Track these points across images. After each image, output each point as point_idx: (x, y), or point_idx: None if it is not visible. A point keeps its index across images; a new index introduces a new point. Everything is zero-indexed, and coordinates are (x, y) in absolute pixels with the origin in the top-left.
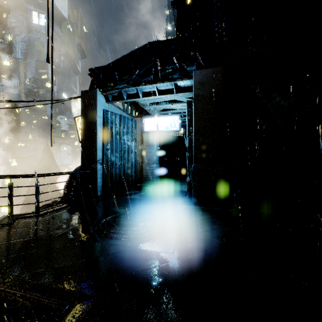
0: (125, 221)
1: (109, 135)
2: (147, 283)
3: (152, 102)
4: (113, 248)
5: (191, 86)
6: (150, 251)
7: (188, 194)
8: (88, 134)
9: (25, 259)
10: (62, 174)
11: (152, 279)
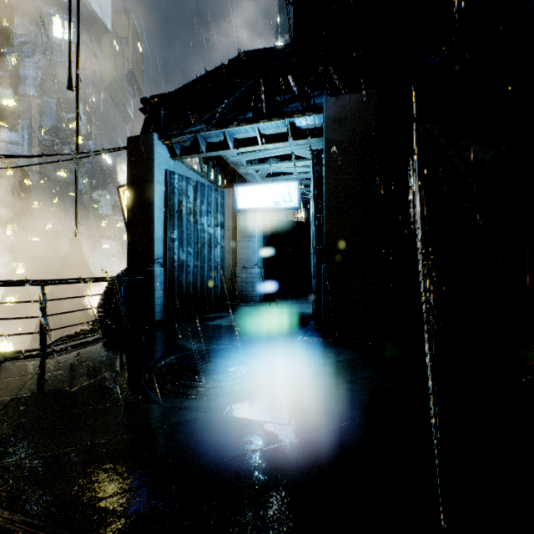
0: (200, 364)
1: (177, 214)
2: (236, 486)
3: (251, 162)
4: (176, 414)
5: (319, 127)
6: (245, 421)
7: (315, 318)
8: (139, 213)
9: (3, 437)
10: (91, 281)
11: (248, 479)
